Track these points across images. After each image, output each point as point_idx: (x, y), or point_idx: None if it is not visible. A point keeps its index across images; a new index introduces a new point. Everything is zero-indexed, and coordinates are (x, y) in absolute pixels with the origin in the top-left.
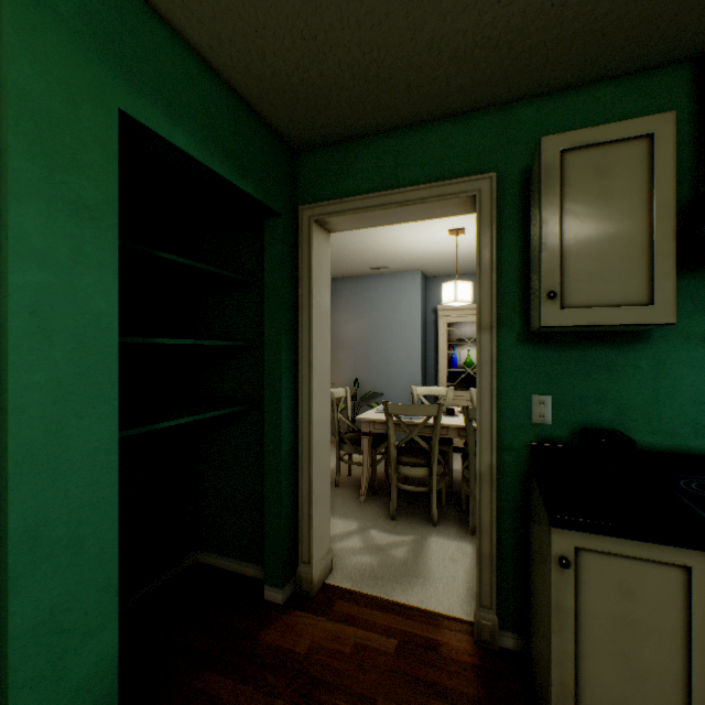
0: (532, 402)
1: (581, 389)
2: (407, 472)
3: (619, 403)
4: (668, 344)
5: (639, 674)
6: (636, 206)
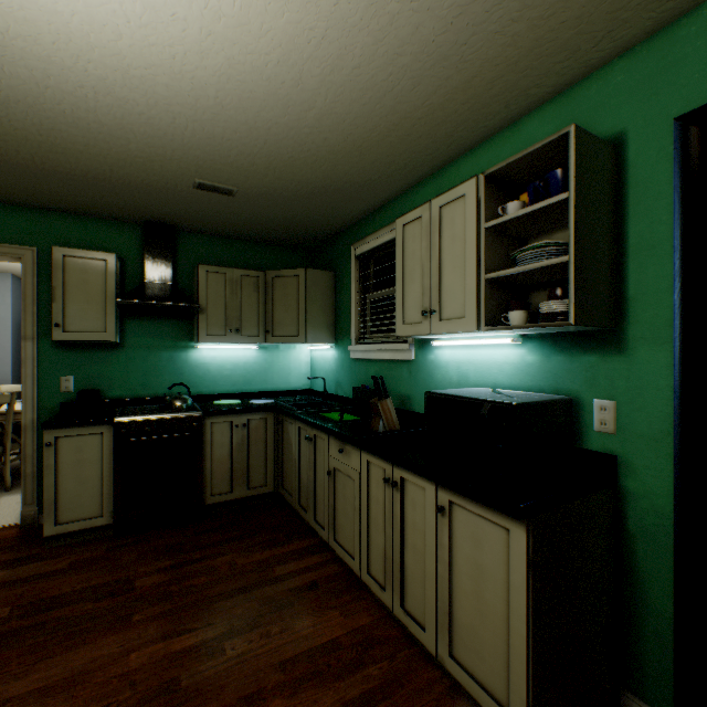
0: (63, 380)
1: (91, 372)
2: None
3: (111, 378)
4: (133, 349)
5: (86, 481)
6: (101, 289)
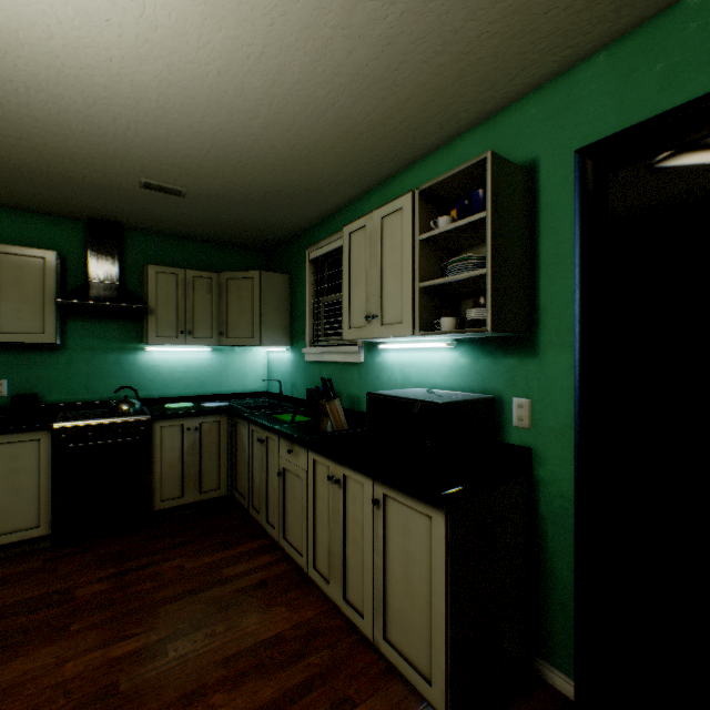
0: None
1: (28, 375)
2: None
3: (51, 381)
4: (76, 351)
5: (21, 490)
6: (39, 288)
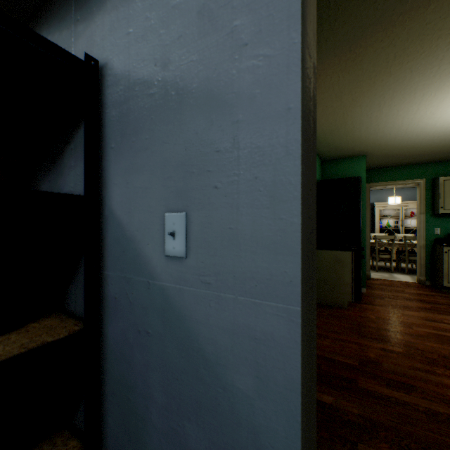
0: (434, 230)
1: (446, 226)
2: (381, 257)
3: None
4: None
5: None
6: None
